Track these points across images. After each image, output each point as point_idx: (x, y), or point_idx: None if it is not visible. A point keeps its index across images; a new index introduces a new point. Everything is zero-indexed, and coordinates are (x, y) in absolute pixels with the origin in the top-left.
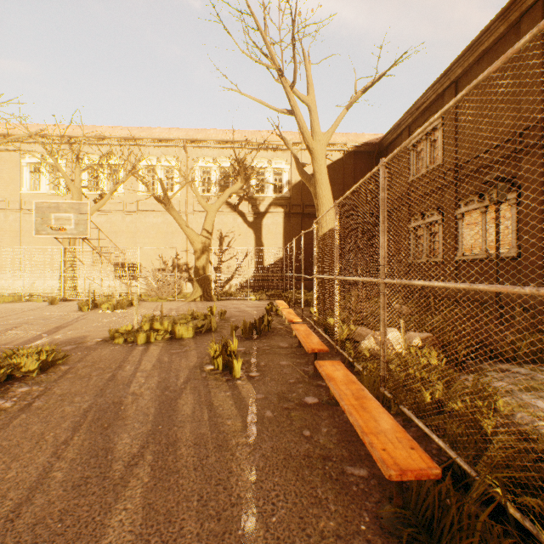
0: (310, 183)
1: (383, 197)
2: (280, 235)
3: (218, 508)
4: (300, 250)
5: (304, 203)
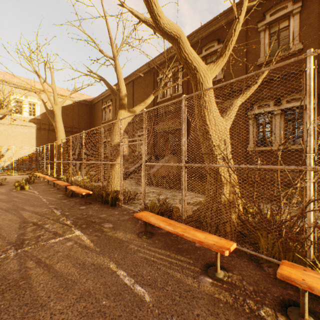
0: (53, 121)
1: (71, 144)
2: (34, 139)
3: (35, 197)
4: (47, 148)
5: (50, 123)
